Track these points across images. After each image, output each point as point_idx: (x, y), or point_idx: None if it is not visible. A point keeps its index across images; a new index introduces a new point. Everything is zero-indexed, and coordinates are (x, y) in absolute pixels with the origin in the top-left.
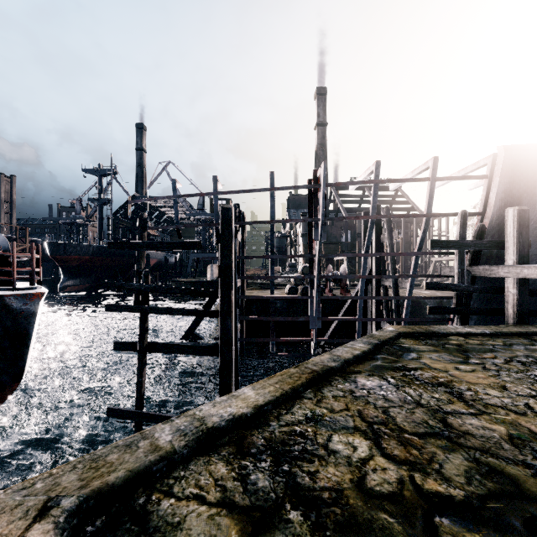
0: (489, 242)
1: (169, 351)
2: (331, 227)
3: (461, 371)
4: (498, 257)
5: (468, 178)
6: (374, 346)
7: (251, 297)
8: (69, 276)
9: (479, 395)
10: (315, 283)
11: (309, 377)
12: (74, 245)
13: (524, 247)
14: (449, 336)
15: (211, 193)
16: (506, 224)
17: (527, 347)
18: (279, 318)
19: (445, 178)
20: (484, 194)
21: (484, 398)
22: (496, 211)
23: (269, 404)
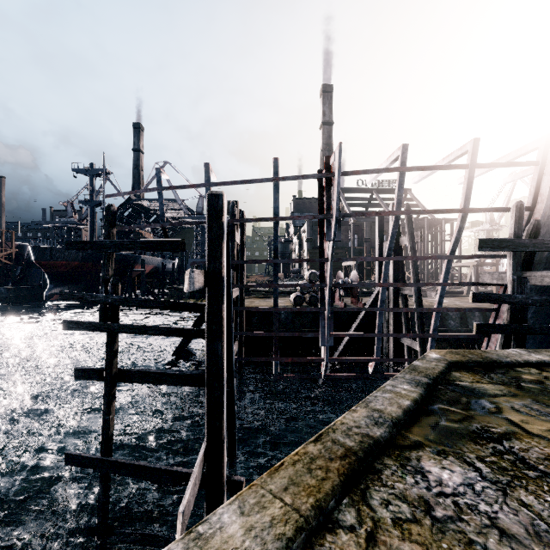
0: None
1: (144, 381)
2: None
3: None
4: (549, 261)
5: (515, 164)
6: (426, 389)
7: (251, 309)
8: (56, 283)
9: None
10: (326, 292)
11: (343, 468)
12: (61, 250)
13: None
14: (515, 367)
15: (202, 184)
16: None
17: None
18: (284, 334)
19: (486, 164)
20: (534, 184)
21: None
22: (549, 205)
23: None
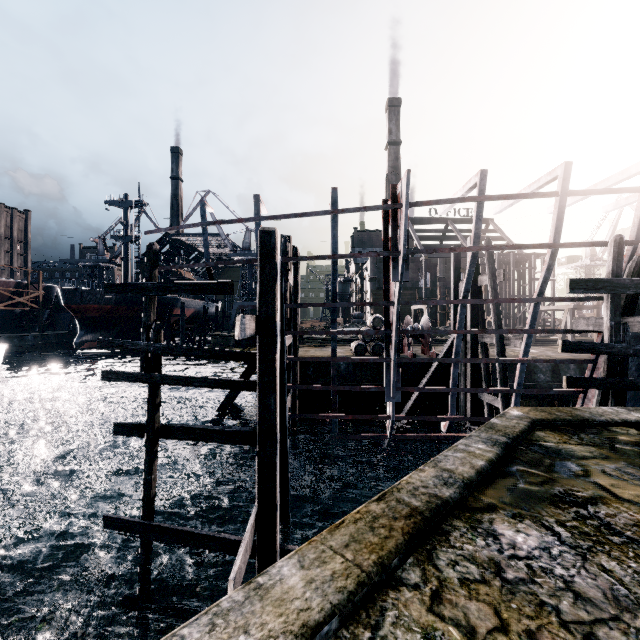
0: None
1: (188, 438)
2: None
3: None
4: None
5: (615, 191)
6: (503, 449)
7: (306, 359)
8: (87, 329)
9: None
10: (392, 340)
11: (407, 528)
12: (93, 292)
13: None
14: (610, 427)
15: (251, 218)
16: None
17: None
18: (344, 387)
19: (580, 192)
20: (638, 214)
21: None
22: None
23: (334, 617)
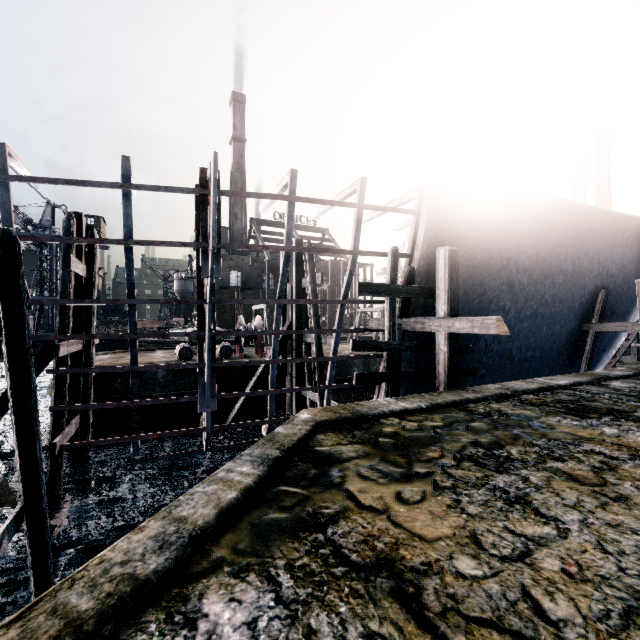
0: (421, 289)
1: None
2: (250, 269)
3: (408, 503)
4: (425, 307)
5: (397, 211)
6: (270, 467)
7: (92, 370)
8: None
9: (449, 586)
10: (206, 343)
11: None
12: None
13: (455, 296)
14: (381, 419)
15: None
16: (437, 267)
17: (469, 426)
18: (147, 401)
19: (373, 207)
20: (412, 232)
21: (459, 594)
22: (424, 254)
23: None
